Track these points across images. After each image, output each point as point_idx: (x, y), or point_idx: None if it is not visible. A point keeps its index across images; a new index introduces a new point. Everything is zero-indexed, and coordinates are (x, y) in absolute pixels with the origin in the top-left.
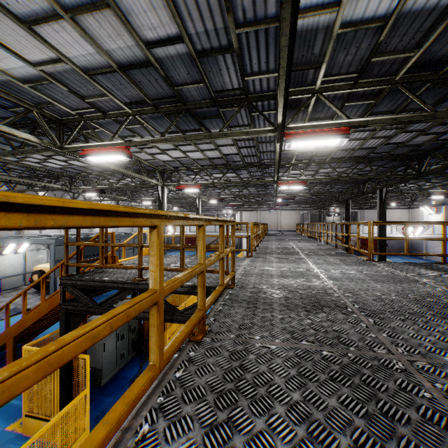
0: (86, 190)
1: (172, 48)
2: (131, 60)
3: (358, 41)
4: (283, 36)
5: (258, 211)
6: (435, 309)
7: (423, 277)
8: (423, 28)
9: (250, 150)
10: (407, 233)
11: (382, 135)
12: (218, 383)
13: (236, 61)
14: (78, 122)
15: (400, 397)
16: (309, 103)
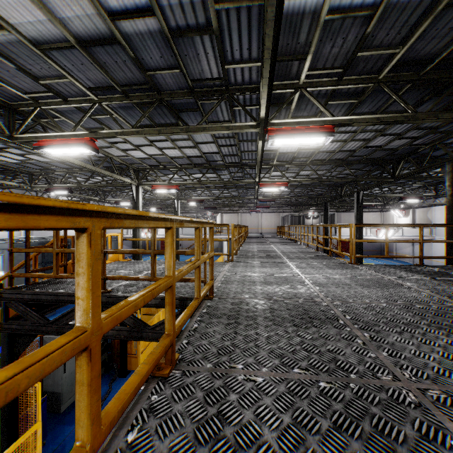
0: (49, 189)
1: (141, 23)
2: (93, 34)
3: (345, 32)
4: (269, 7)
5: (239, 214)
6: (428, 317)
7: (406, 280)
8: (410, 22)
9: (231, 149)
10: (387, 235)
11: (362, 138)
12: (187, 448)
13: (215, 46)
14: (33, 108)
15: (424, 451)
16: (293, 100)
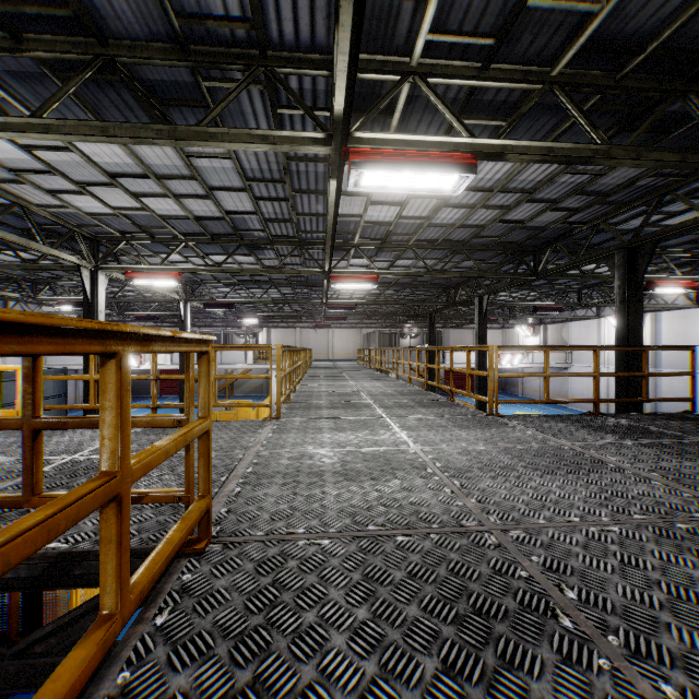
0: None
1: None
2: None
3: None
4: None
5: (298, 329)
6: None
7: (602, 450)
8: None
9: (278, 207)
10: (547, 365)
11: (499, 203)
12: None
13: None
14: None
15: None
16: (395, 107)
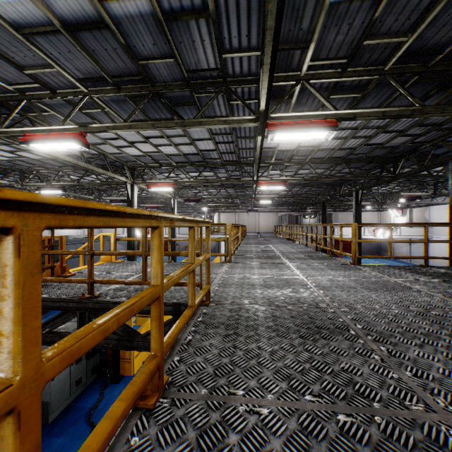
0: (42, 187)
1: (132, 5)
2: (79, 18)
3: (351, 17)
4: None
5: (236, 213)
6: (446, 326)
7: (414, 283)
8: (421, 6)
9: (228, 146)
10: (390, 235)
11: (363, 135)
12: None
13: (212, 32)
14: (19, 100)
15: None
16: (293, 94)
